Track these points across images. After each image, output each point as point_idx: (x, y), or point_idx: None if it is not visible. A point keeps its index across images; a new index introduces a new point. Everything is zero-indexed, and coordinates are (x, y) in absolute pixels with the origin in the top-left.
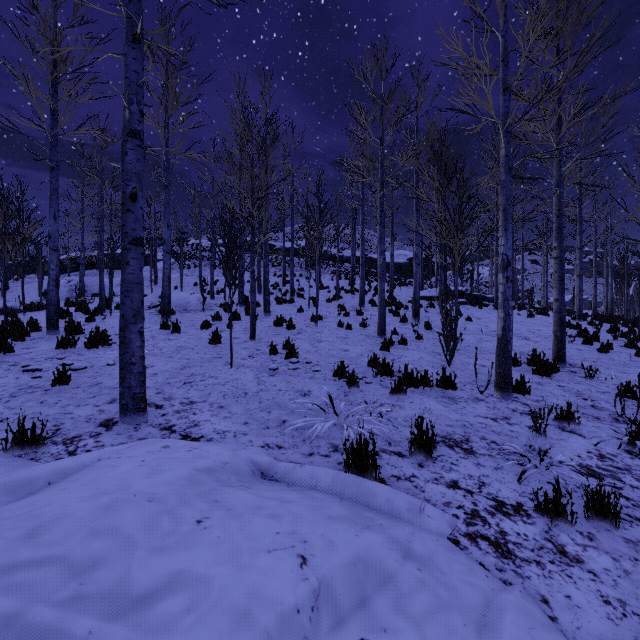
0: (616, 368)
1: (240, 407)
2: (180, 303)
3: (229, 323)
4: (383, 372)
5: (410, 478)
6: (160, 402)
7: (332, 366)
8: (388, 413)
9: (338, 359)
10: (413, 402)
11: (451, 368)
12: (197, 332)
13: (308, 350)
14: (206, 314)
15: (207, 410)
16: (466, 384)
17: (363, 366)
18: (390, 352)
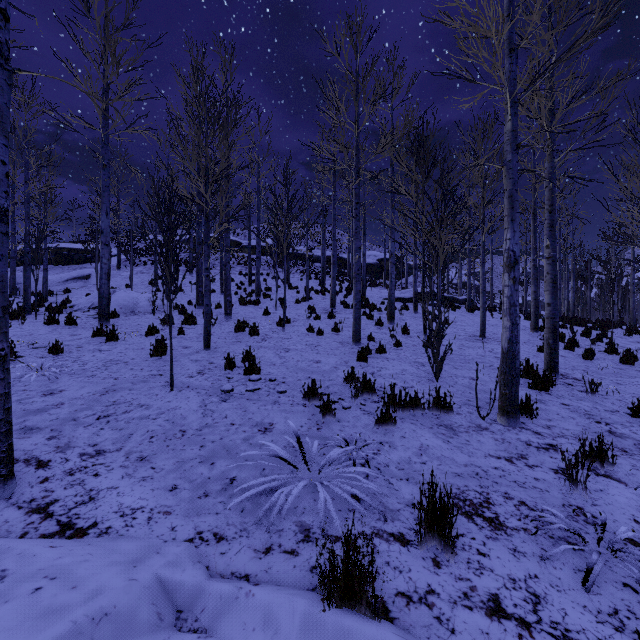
0: (609, 378)
1: (170, 457)
2: (127, 304)
3: (180, 328)
4: (363, 392)
5: (426, 597)
6: (47, 455)
7: (301, 384)
8: (376, 456)
9: (308, 373)
10: (405, 436)
11: (439, 383)
12: (140, 340)
13: (273, 362)
14: (156, 317)
15: (118, 466)
16: (462, 405)
17: (338, 383)
18: (368, 363)
